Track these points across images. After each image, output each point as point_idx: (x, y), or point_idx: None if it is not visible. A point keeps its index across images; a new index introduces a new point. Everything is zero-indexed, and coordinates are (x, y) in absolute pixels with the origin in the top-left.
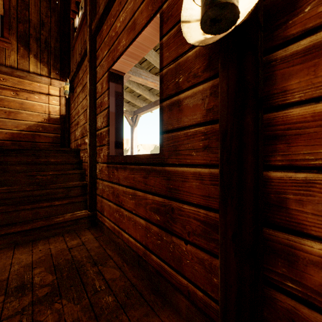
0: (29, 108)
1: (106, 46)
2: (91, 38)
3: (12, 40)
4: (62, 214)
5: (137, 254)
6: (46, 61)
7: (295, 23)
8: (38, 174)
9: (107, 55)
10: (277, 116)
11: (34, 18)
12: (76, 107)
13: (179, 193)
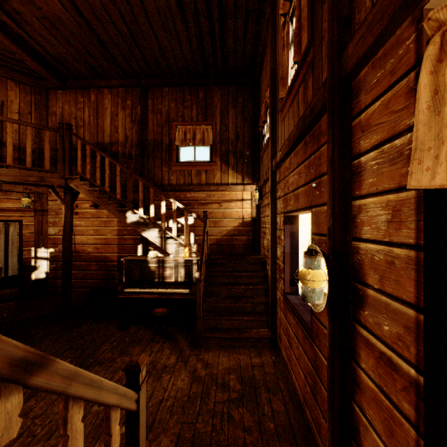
0: (228, 216)
1: (282, 188)
2: (272, 173)
3: (217, 161)
4: (249, 328)
5: (298, 400)
6: (240, 170)
7: (362, 315)
8: (234, 288)
9: (283, 198)
10: (357, 369)
11: (232, 135)
12: (264, 216)
13: (320, 373)
